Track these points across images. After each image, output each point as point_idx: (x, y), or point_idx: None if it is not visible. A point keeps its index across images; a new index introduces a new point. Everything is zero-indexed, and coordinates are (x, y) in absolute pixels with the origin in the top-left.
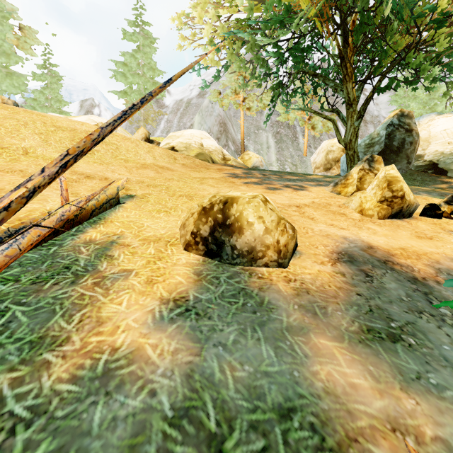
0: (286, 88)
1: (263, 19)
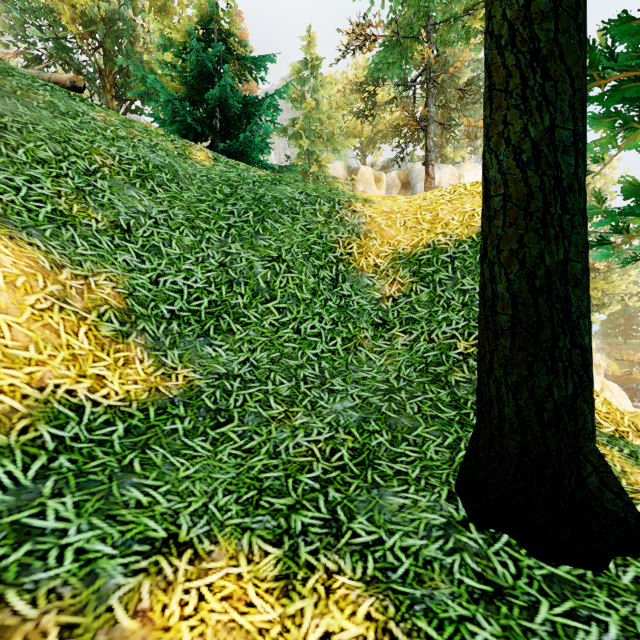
0: (45, 66)
1: (31, 7)
